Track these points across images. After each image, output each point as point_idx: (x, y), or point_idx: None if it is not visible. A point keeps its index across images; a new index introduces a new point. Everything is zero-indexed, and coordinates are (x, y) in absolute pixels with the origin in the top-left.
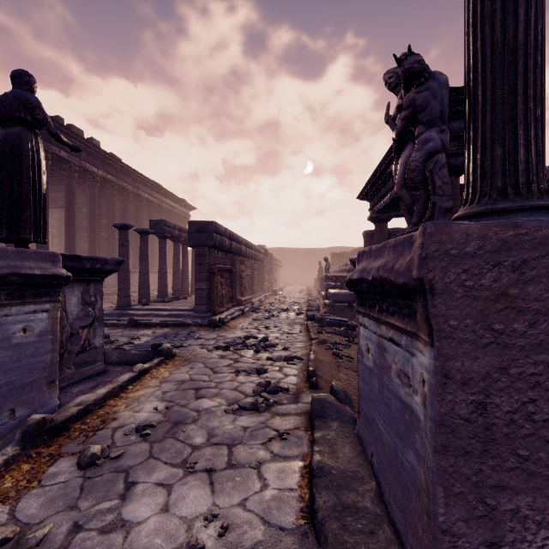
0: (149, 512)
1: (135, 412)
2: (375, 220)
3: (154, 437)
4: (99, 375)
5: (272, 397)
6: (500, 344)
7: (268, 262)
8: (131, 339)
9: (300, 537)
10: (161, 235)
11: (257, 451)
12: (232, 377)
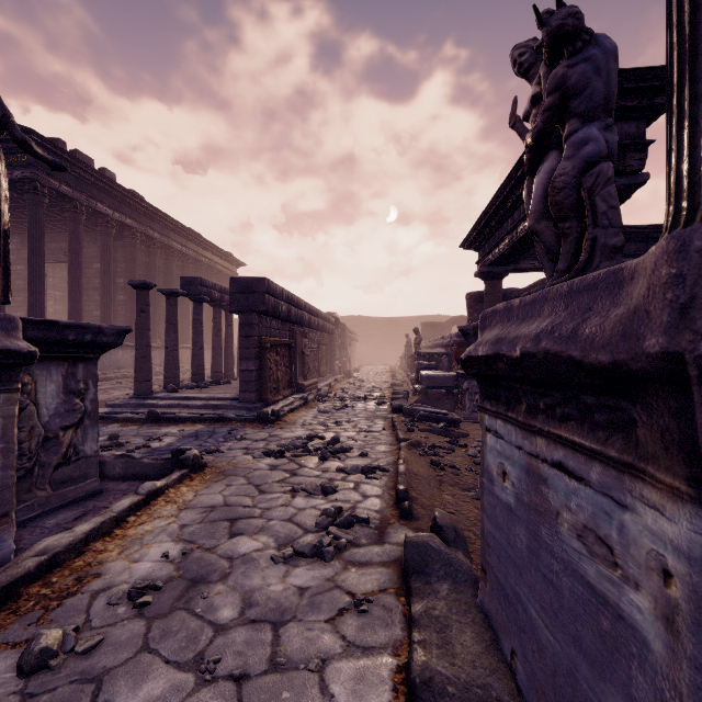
0: None
1: (132, 561)
2: (485, 275)
3: (156, 609)
4: (92, 497)
5: (344, 534)
6: None
7: (339, 334)
8: (148, 440)
9: None
10: (196, 298)
11: (320, 636)
12: (285, 499)
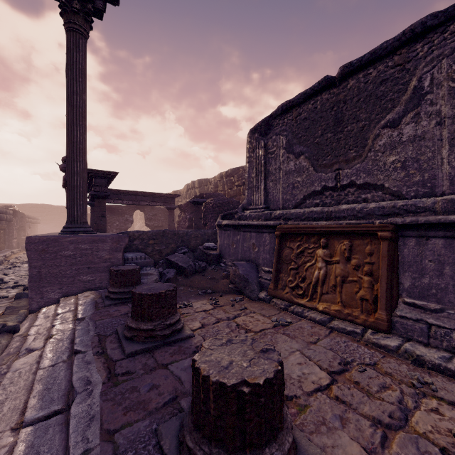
0: None
1: None
2: (90, 205)
3: None
4: None
5: None
6: (43, 259)
7: (18, 221)
8: None
9: None
10: None
11: None
12: None
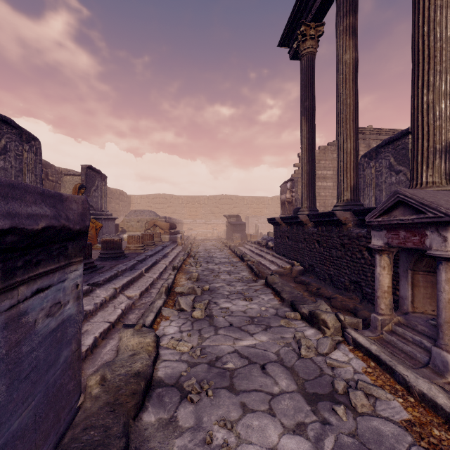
0: (285, 446)
1: None
2: None
3: None
4: None
5: None
6: None
7: None
8: None
9: (142, 448)
10: None
11: None
12: None
